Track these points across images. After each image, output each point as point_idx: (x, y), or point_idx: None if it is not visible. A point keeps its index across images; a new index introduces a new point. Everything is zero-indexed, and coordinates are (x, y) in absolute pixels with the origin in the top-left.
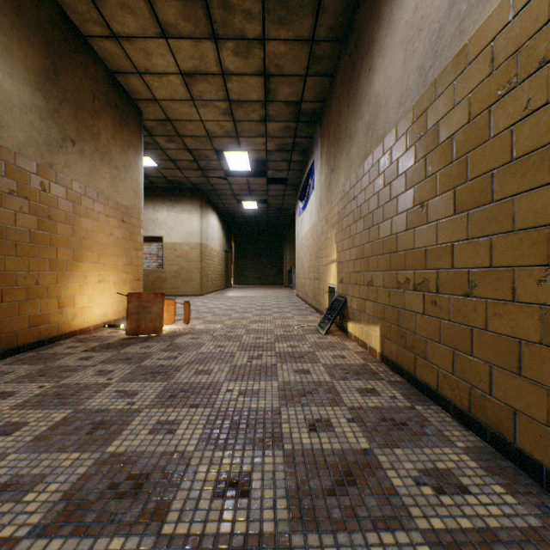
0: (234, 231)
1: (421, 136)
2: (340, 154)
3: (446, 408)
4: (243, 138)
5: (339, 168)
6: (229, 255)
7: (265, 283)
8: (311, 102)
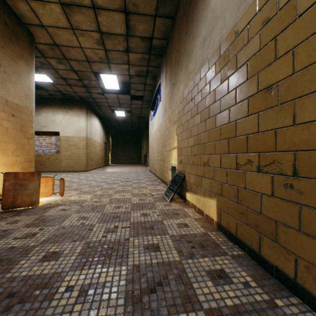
0: (111, 131)
1: (269, 20)
2: (180, 70)
3: (311, 305)
4: (113, 64)
5: (179, 81)
6: (107, 145)
7: (130, 162)
8: (159, 39)
